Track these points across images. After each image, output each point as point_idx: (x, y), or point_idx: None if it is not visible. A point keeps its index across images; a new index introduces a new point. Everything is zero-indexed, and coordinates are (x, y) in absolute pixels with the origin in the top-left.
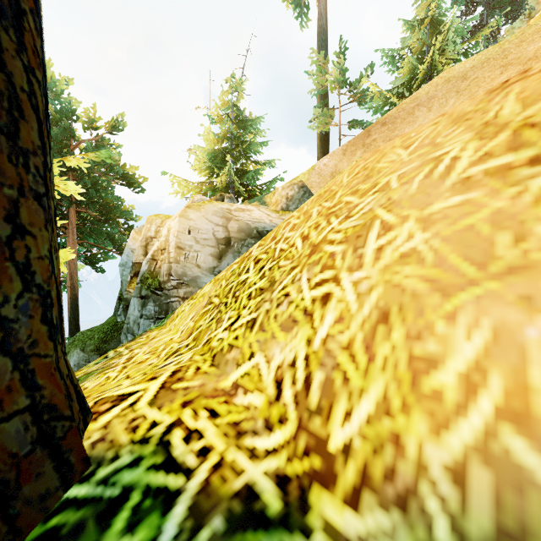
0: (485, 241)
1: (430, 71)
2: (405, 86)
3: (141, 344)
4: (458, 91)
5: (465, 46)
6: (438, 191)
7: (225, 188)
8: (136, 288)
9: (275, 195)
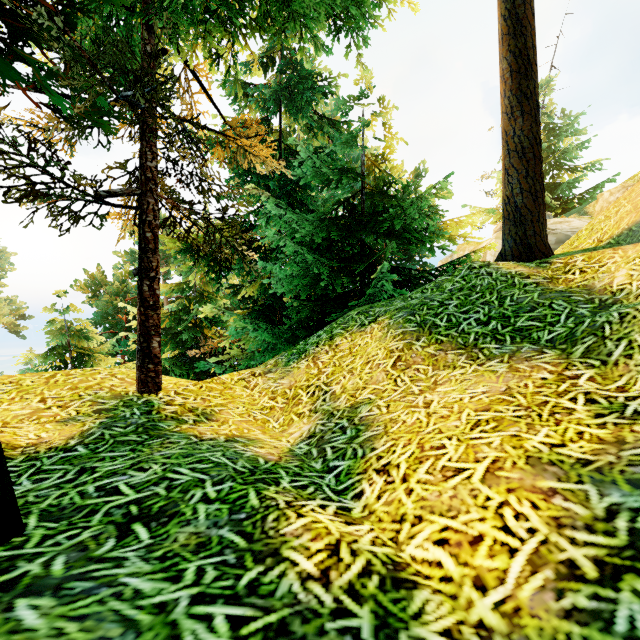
0: (637, 205)
1: None
2: None
3: None
4: None
5: None
6: (637, 197)
7: None
8: None
9: (599, 203)
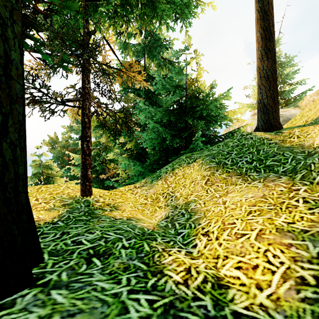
0: None
1: None
2: None
3: None
4: None
5: None
6: None
7: None
8: None
9: (304, 101)
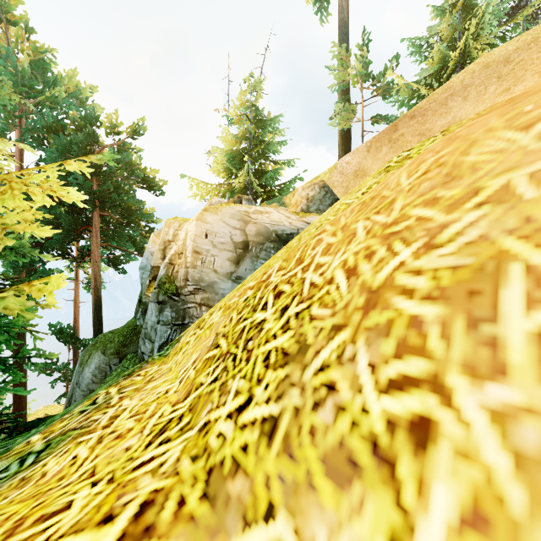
0: None
1: (462, 59)
2: (434, 76)
3: (134, 389)
4: (500, 77)
5: (503, 28)
6: None
7: (243, 189)
8: (154, 293)
9: (294, 196)
